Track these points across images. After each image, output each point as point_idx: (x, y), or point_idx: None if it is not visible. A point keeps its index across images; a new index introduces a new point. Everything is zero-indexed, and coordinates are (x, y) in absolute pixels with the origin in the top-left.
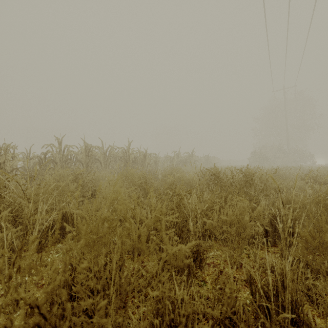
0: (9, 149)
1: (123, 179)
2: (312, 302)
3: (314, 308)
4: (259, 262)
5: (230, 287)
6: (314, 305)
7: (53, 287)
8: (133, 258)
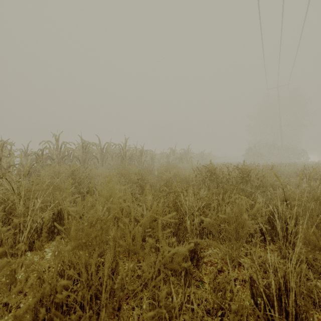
0: (6, 146)
1: (119, 176)
2: (315, 304)
3: (317, 311)
4: (257, 261)
5: (237, 303)
6: (316, 307)
7: (27, 308)
8: (129, 256)
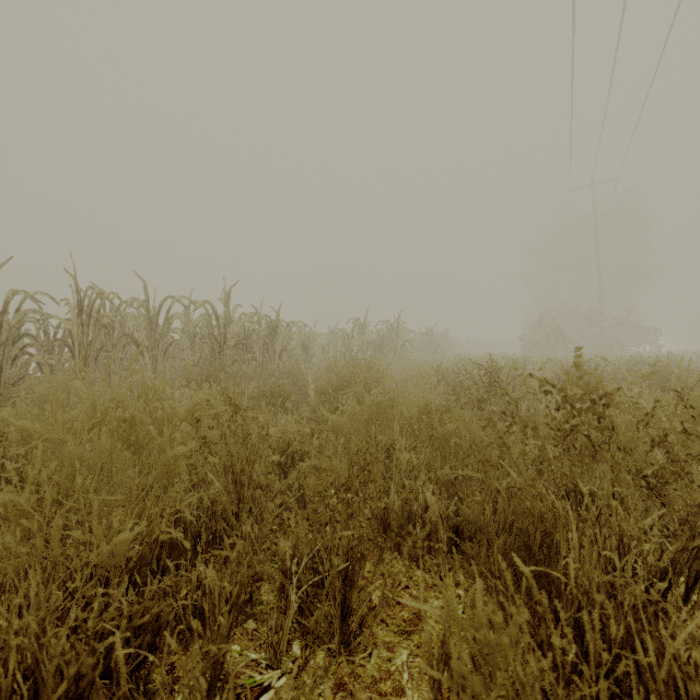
0: None
1: None
2: None
3: None
4: None
5: None
6: None
7: None
8: None
